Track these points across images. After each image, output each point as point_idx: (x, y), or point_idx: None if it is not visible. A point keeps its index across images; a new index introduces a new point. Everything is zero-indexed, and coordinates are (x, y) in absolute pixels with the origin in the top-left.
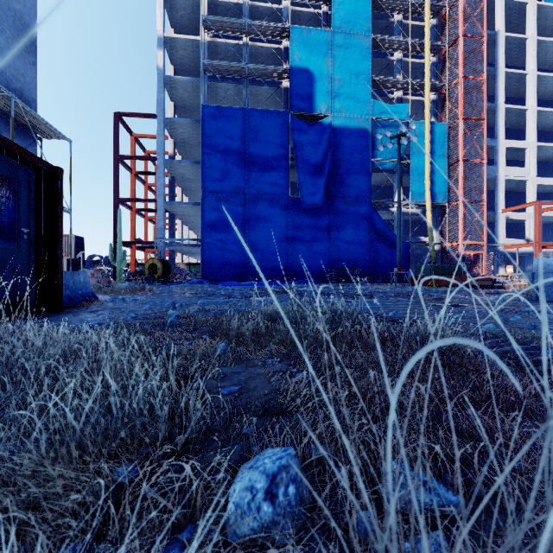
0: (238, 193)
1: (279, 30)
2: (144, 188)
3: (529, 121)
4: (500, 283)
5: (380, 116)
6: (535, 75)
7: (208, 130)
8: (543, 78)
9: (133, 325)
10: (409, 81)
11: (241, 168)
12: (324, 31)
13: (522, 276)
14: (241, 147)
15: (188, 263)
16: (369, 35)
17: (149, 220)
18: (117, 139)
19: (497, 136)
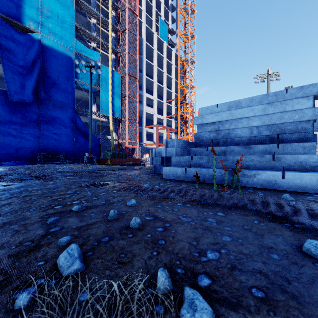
0: None
1: None
2: None
3: (154, 87)
4: (144, 162)
5: (81, 52)
6: (156, 68)
7: None
8: (159, 70)
9: None
10: (100, 40)
11: None
12: None
13: None
14: None
15: None
16: None
17: None
18: None
19: (143, 90)
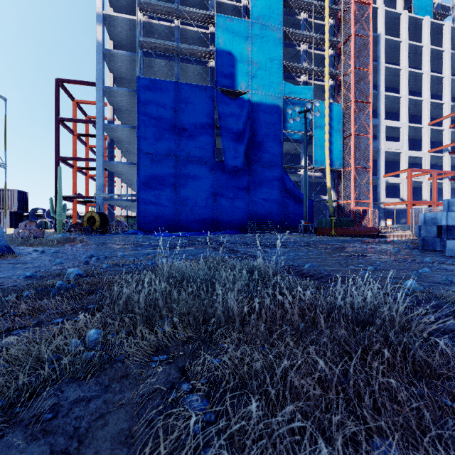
0: (170, 156)
1: (206, 17)
2: (86, 149)
3: (402, 106)
4: (383, 233)
5: (290, 95)
6: (407, 71)
7: (143, 98)
8: (413, 73)
9: (1, 293)
10: (313, 68)
11: (173, 133)
12: (244, 21)
13: (398, 228)
14: (173, 115)
15: (126, 216)
16: (281, 28)
17: (90, 178)
18: (58, 103)
19: (379, 117)
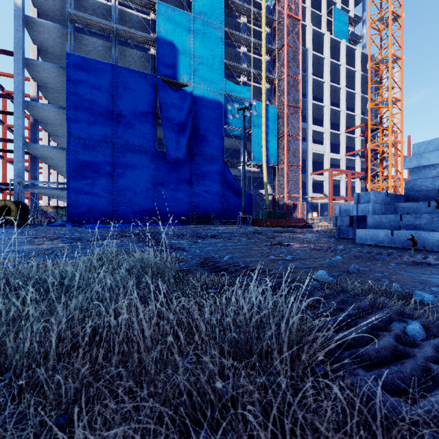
0: (106, 142)
1: (147, 2)
2: (2, 128)
3: (325, 114)
4: (310, 224)
5: (231, 93)
6: (329, 84)
7: (74, 77)
8: (333, 87)
9: None
10: (252, 70)
11: (109, 118)
12: (186, 14)
13: (322, 219)
14: (109, 99)
15: (56, 206)
16: (222, 27)
17: (8, 162)
18: None
19: (307, 122)
